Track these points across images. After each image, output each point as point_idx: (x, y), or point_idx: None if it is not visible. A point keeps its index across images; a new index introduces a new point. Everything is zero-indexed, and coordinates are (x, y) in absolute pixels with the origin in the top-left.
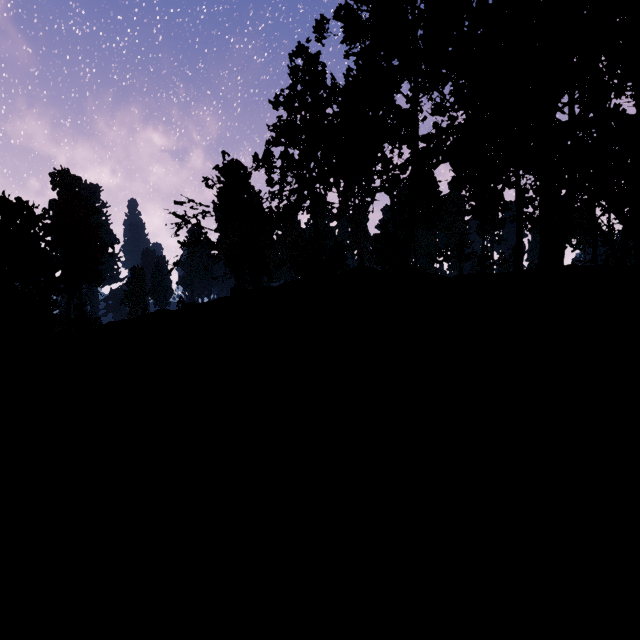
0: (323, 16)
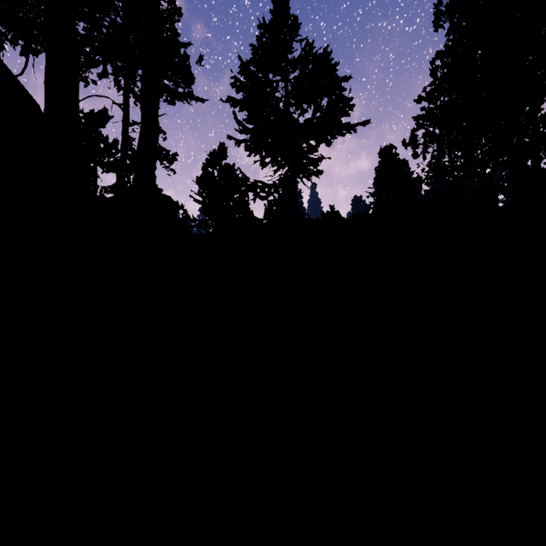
0: (434, 89)
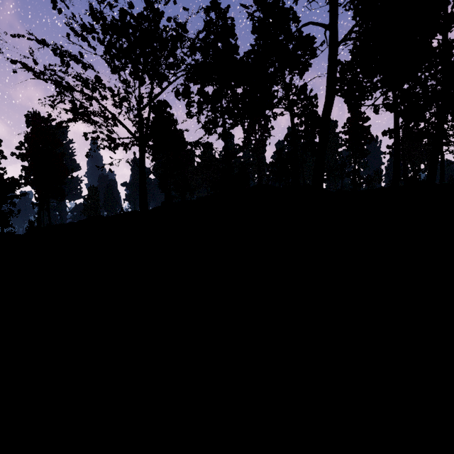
0: None
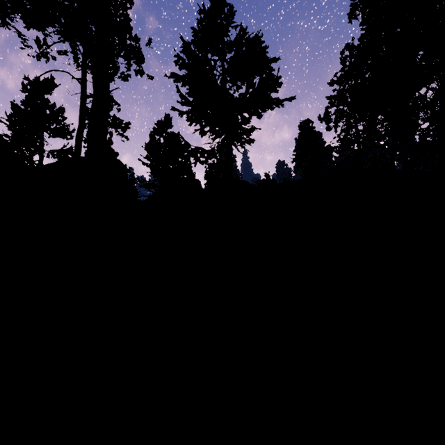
0: (347, 72)
